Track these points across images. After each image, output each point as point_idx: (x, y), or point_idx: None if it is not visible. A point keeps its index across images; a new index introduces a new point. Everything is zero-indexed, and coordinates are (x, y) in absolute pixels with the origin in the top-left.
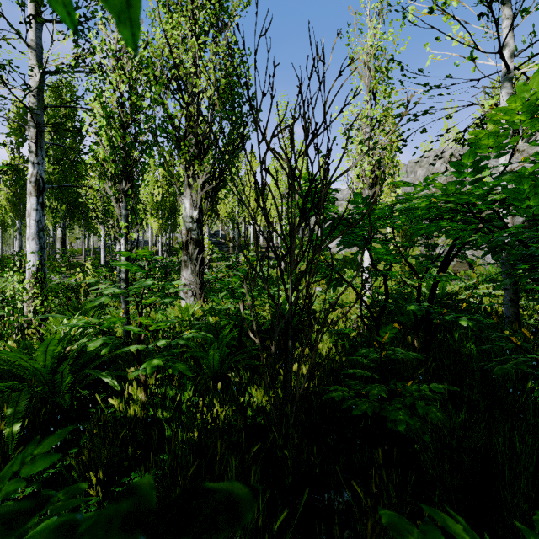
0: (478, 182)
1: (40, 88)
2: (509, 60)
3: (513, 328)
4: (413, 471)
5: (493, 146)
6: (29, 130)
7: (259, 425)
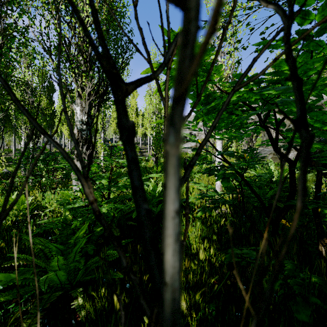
0: None
1: None
2: None
3: None
4: None
5: None
6: None
7: None
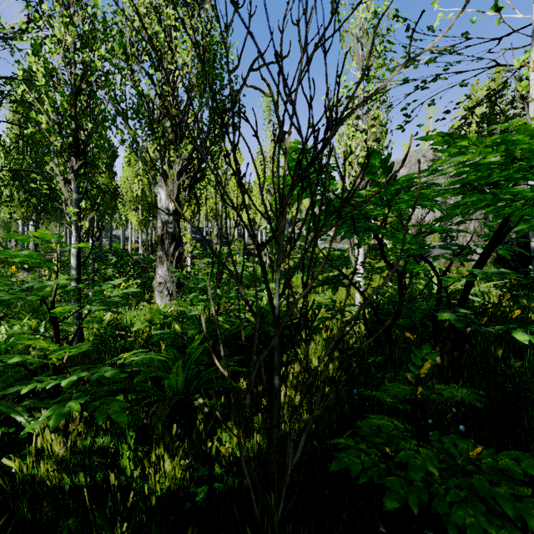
0: None
1: None
2: None
3: None
4: None
5: None
6: None
7: (232, 490)
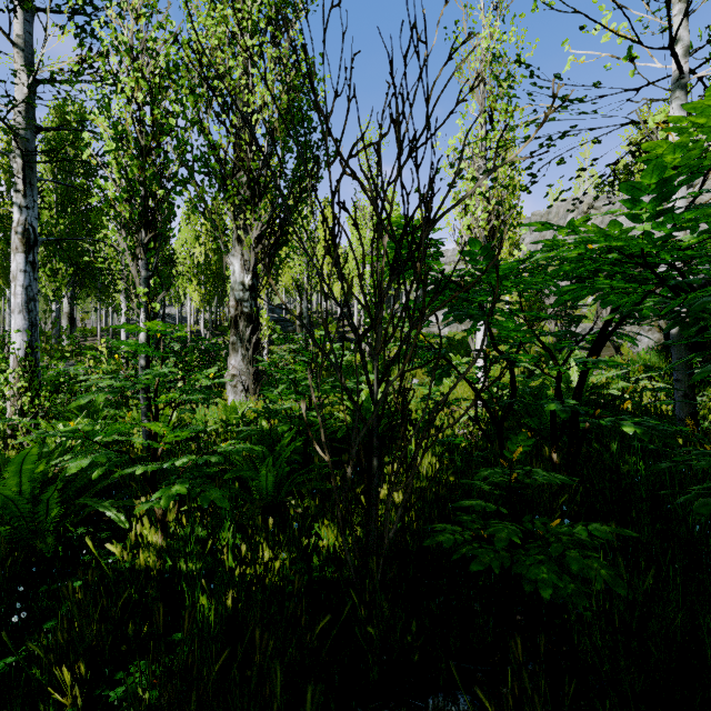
0: (665, 214)
1: (29, 101)
2: (683, 59)
3: (704, 438)
4: (562, 657)
5: (680, 165)
6: (14, 161)
7: (331, 581)
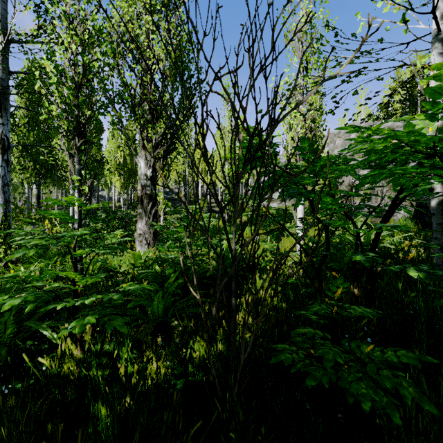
0: None
1: (3, 53)
2: (440, 21)
3: None
4: None
5: None
6: None
7: (201, 383)
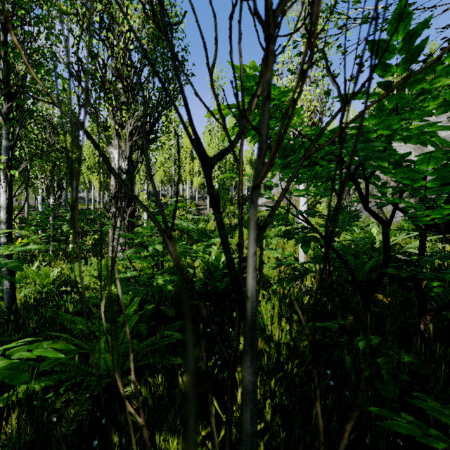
0: None
1: None
2: None
3: None
4: None
5: None
6: None
7: None
